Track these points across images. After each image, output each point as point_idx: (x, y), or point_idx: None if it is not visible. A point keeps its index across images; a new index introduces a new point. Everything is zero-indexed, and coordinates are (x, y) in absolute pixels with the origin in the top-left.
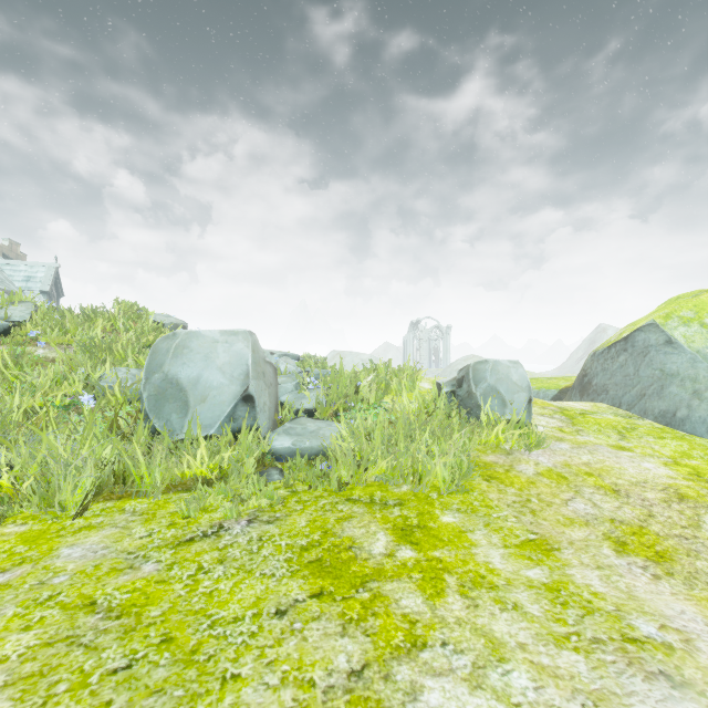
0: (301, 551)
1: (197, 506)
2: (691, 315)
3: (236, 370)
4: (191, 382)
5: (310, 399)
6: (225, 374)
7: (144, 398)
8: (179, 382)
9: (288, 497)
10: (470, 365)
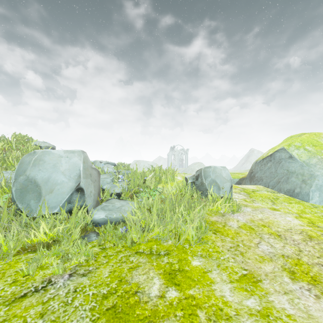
0: (102, 299)
1: (35, 266)
2: (300, 145)
3: (72, 173)
4: (44, 181)
5: (119, 187)
6: (65, 176)
7: (12, 191)
8: (36, 181)
9: (99, 253)
10: (202, 169)
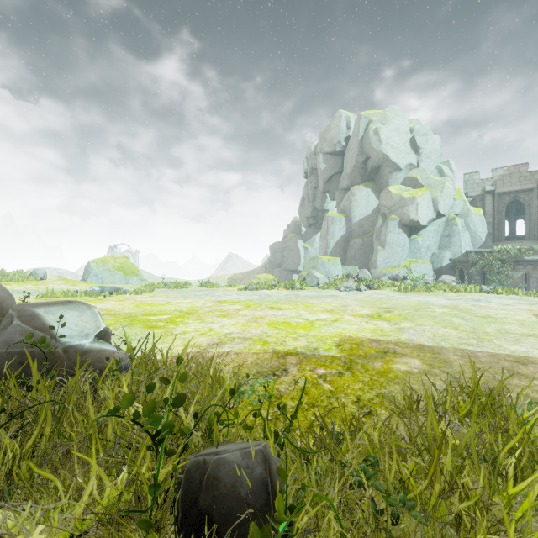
0: None
1: None
2: (96, 261)
3: None
4: None
5: None
6: None
7: None
8: None
9: None
10: (33, 269)
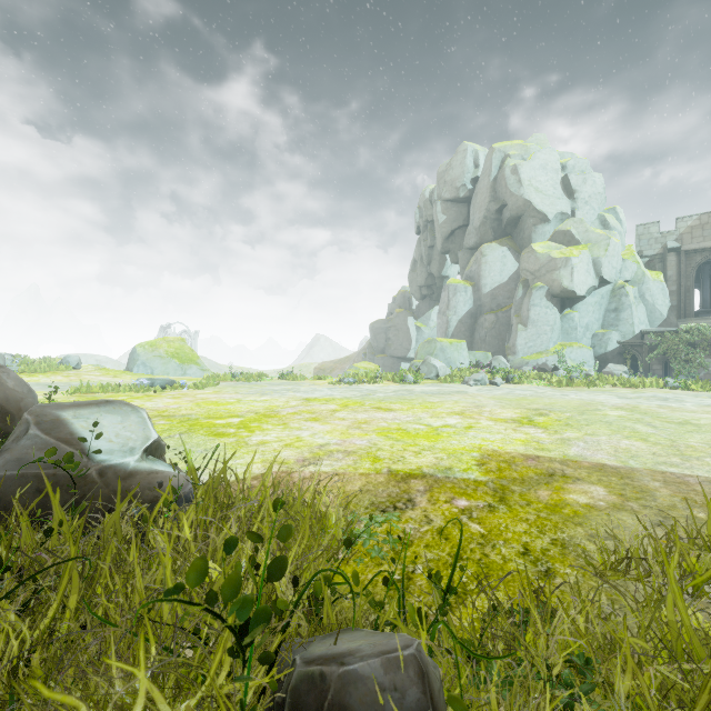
0: None
1: None
2: (145, 345)
3: None
4: None
5: (16, 365)
6: None
7: None
8: None
9: None
10: (64, 356)
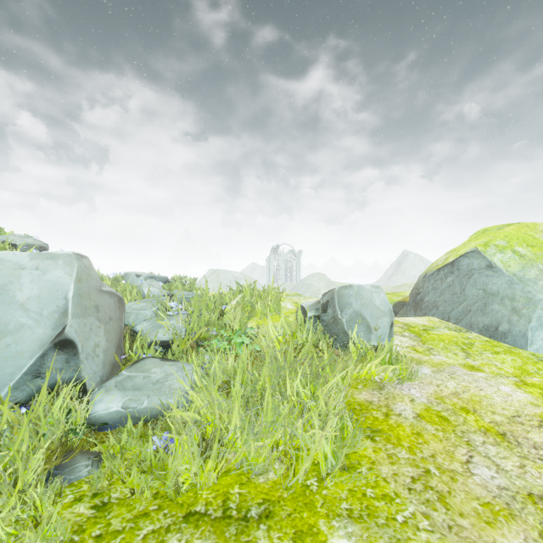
0: None
1: None
2: (504, 244)
3: (47, 306)
4: None
5: (167, 329)
6: (28, 312)
7: None
8: None
9: (86, 525)
10: (335, 290)
